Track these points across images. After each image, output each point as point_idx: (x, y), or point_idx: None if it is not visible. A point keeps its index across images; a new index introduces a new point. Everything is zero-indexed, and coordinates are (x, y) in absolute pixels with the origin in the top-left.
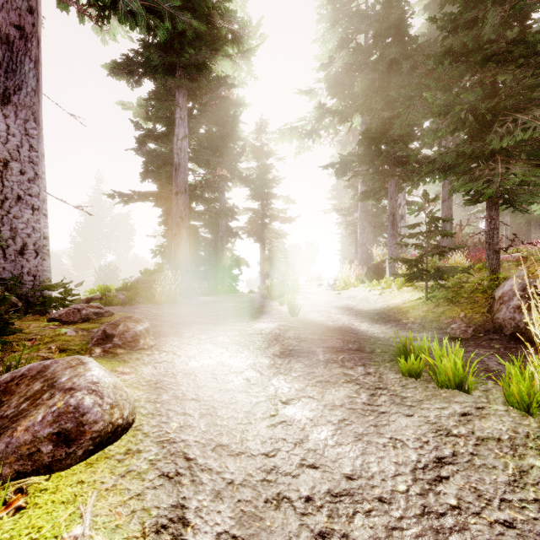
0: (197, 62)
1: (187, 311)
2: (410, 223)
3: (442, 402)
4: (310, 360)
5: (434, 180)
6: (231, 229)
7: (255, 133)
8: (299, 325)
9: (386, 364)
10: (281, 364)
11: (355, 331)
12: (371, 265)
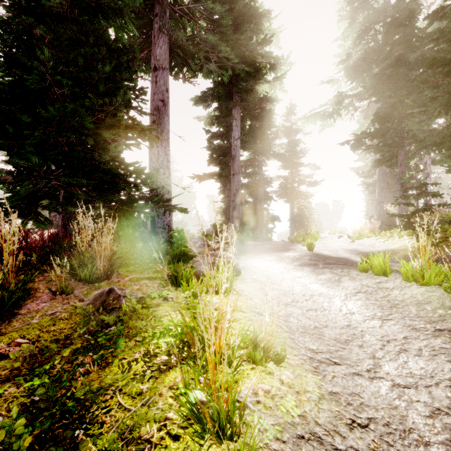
0: (246, 89)
1: (244, 248)
2: (447, 177)
3: (372, 279)
4: (314, 267)
5: (429, 153)
6: (267, 194)
7: (285, 116)
8: (312, 254)
9: (355, 269)
10: (299, 268)
11: (349, 259)
12: (384, 219)
